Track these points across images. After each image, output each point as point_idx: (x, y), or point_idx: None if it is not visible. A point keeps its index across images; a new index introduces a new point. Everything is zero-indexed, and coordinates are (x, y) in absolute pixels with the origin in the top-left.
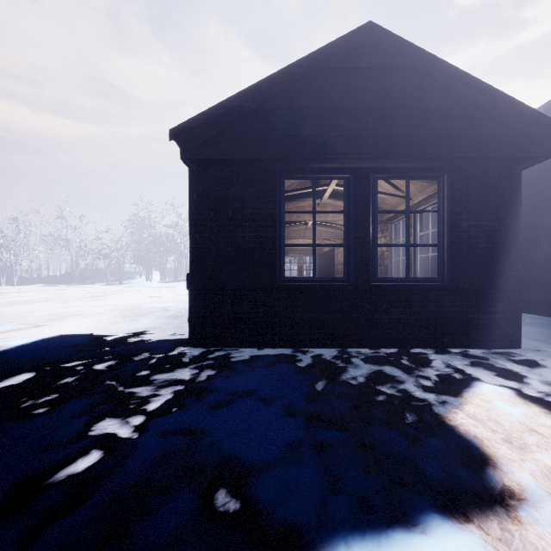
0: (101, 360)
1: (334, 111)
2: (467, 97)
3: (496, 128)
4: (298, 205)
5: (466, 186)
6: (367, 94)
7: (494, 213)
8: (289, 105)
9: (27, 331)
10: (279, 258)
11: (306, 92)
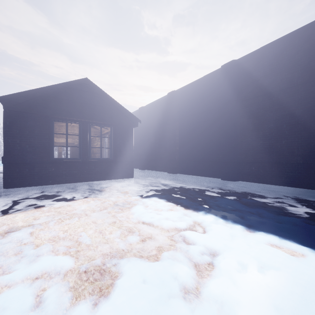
0: None
1: (74, 102)
2: (116, 107)
3: (124, 117)
4: (59, 124)
5: (118, 131)
6: (86, 99)
7: (126, 139)
8: (57, 97)
9: None
10: (52, 151)
11: (64, 94)
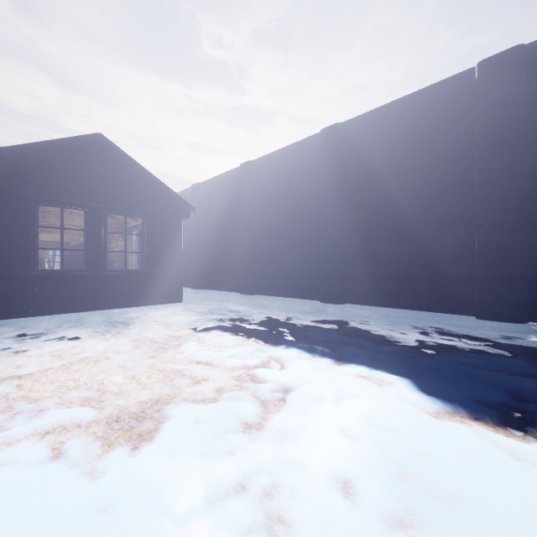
0: None
1: (77, 174)
2: (153, 184)
3: (167, 201)
4: (44, 209)
5: (157, 224)
6: (99, 169)
7: (170, 239)
8: (44, 163)
9: None
10: (34, 257)
11: (57, 158)
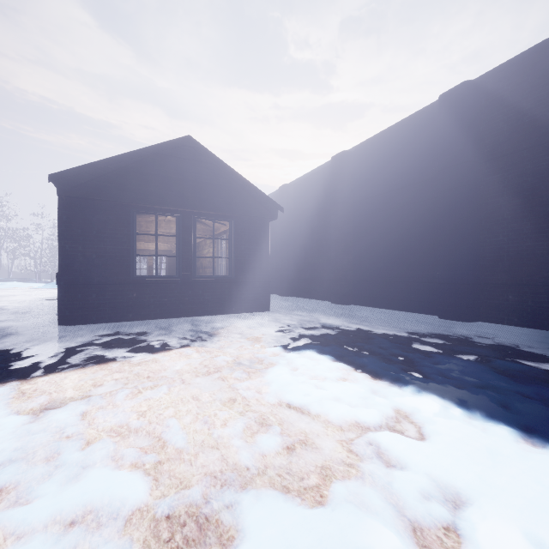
0: None
1: (169, 179)
2: (239, 185)
3: (253, 202)
4: (147, 219)
5: (244, 227)
6: (188, 173)
7: (257, 242)
8: (140, 171)
9: None
10: (132, 263)
11: (151, 165)
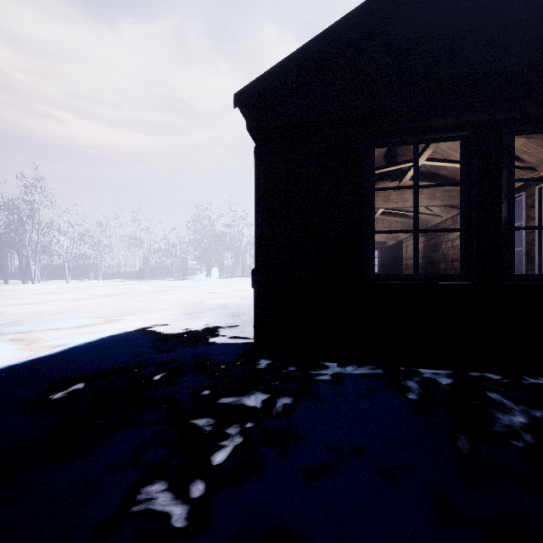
0: (159, 368)
1: (455, 39)
2: None
3: None
4: None
5: None
6: (508, 6)
7: None
8: (387, 42)
9: (98, 326)
10: (368, 249)
11: (412, 20)
